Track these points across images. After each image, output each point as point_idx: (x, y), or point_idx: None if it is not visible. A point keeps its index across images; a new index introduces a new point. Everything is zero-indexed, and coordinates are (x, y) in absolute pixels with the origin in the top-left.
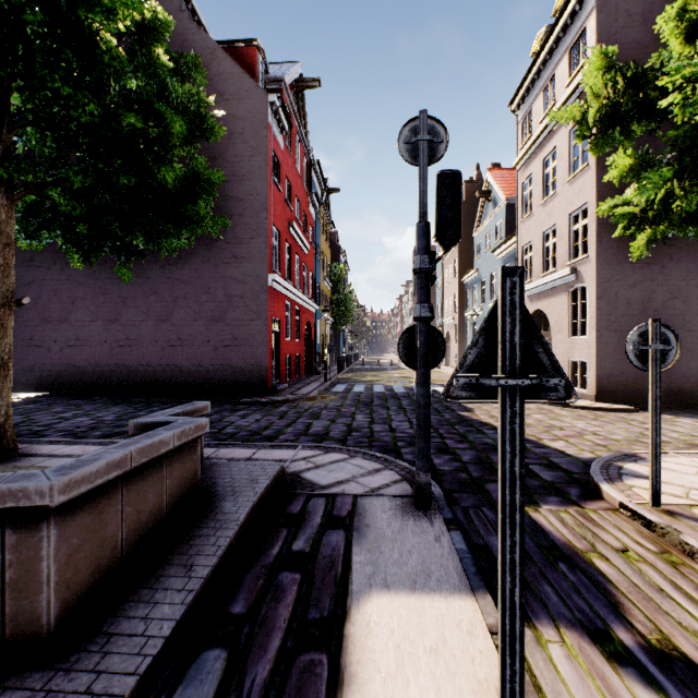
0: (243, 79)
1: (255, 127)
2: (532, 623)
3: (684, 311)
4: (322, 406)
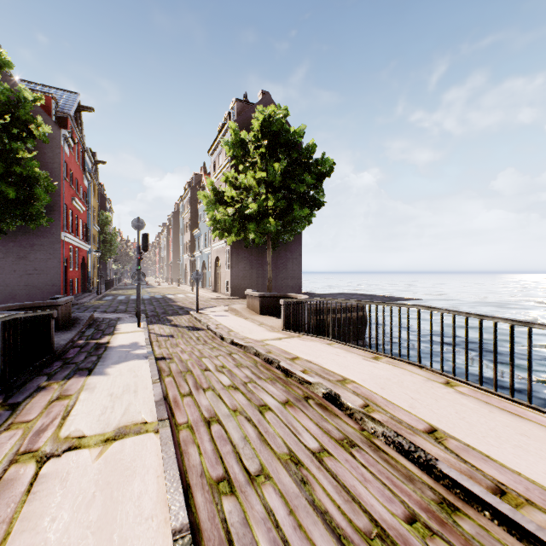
0: (43, 116)
1: (52, 146)
2: (153, 324)
3: (261, 261)
4: (100, 305)
